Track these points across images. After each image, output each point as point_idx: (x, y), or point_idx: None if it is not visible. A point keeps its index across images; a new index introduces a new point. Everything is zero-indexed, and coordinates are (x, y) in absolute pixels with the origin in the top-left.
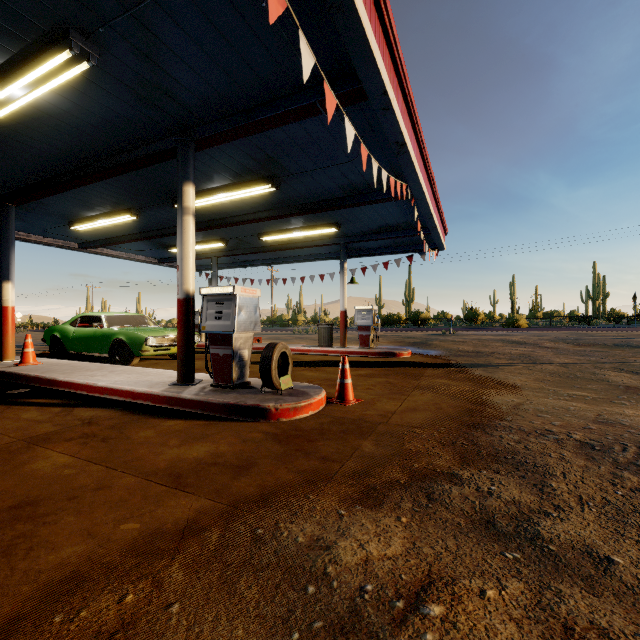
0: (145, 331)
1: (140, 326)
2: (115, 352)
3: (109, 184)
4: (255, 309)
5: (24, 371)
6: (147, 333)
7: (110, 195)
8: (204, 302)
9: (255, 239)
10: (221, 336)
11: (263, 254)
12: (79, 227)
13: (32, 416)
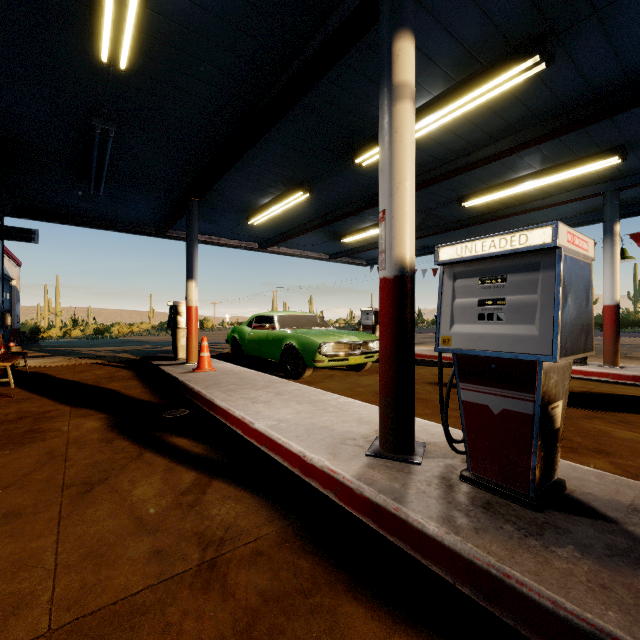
0: (318, 335)
1: (312, 328)
2: (286, 360)
3: (278, 144)
4: (585, 293)
5: (192, 382)
6: (321, 338)
7: (280, 165)
8: (444, 280)
9: (450, 209)
10: (497, 363)
11: (453, 234)
12: (255, 221)
13: (145, 495)
